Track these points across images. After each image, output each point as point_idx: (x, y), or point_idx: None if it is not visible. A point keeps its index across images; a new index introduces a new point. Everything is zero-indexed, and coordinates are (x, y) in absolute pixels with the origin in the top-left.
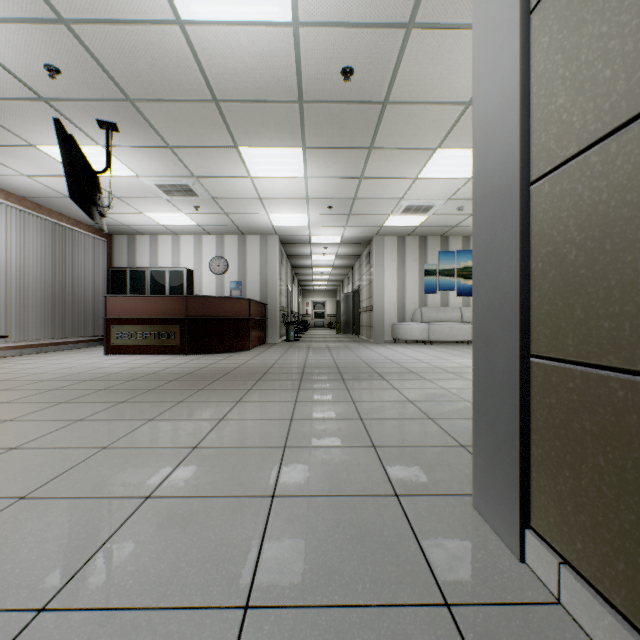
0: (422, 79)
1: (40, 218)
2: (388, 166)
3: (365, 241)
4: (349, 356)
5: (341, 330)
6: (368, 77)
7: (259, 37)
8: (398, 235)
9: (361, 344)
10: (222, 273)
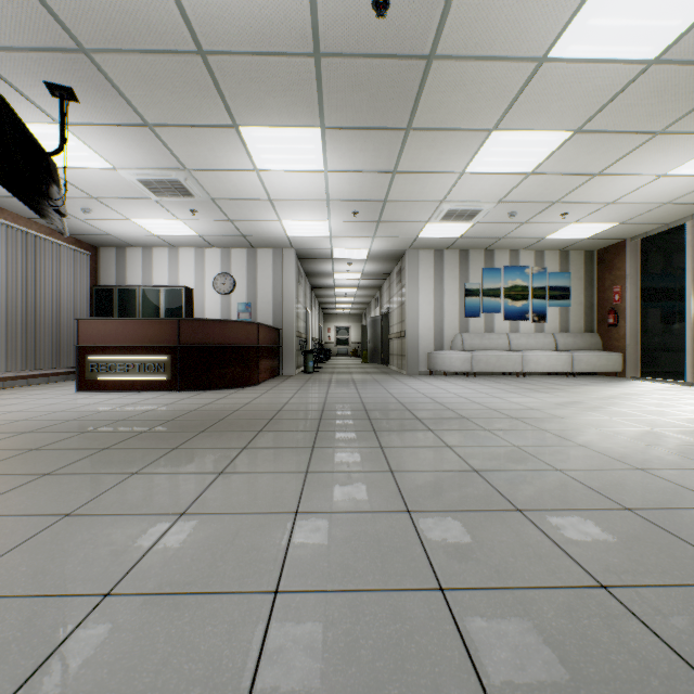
0: (484, 17)
1: (0, 224)
2: (429, 155)
3: (396, 256)
4: (379, 393)
5: (368, 359)
6: (410, 13)
7: None
8: (435, 248)
9: (392, 376)
10: (228, 293)
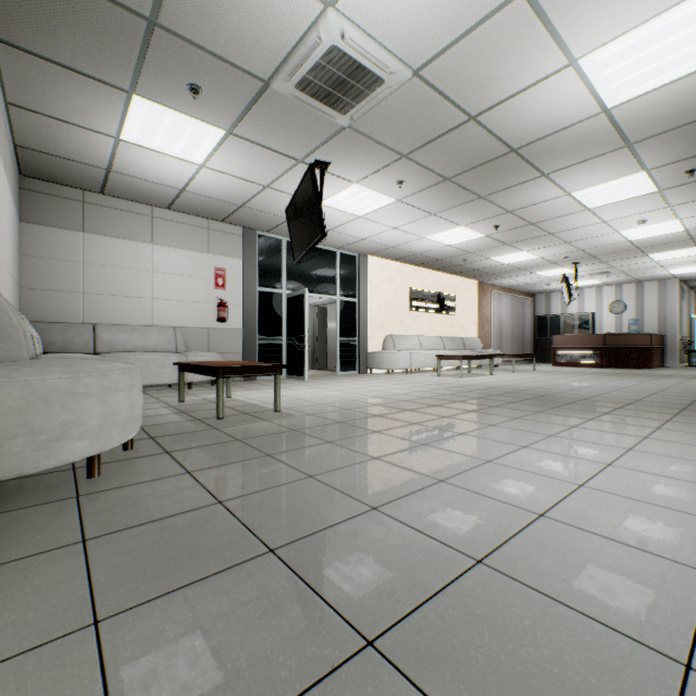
0: None
1: (510, 296)
2: None
3: None
4: None
5: None
6: None
7: (666, 235)
8: None
9: None
10: (620, 313)
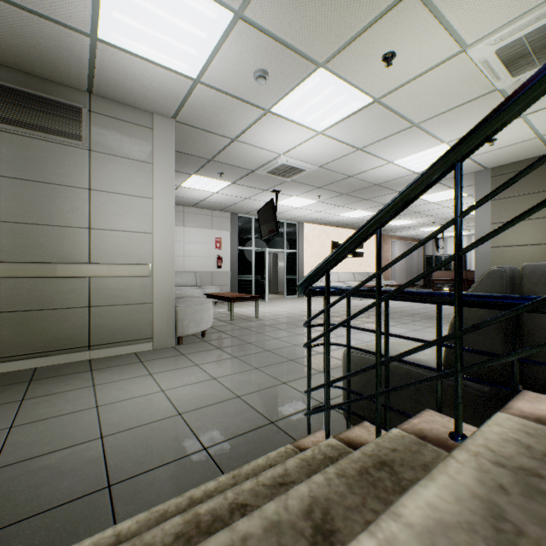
0: None
1: (405, 242)
2: None
3: None
4: None
5: None
6: None
7: None
8: None
9: None
10: None
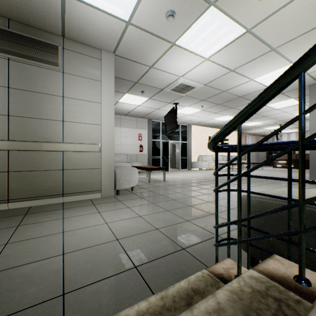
0: None
1: (254, 137)
2: None
3: None
4: None
5: None
6: None
7: None
8: None
9: None
10: None
